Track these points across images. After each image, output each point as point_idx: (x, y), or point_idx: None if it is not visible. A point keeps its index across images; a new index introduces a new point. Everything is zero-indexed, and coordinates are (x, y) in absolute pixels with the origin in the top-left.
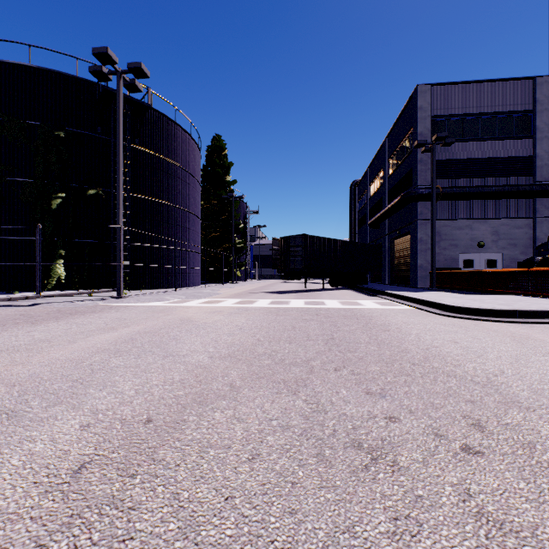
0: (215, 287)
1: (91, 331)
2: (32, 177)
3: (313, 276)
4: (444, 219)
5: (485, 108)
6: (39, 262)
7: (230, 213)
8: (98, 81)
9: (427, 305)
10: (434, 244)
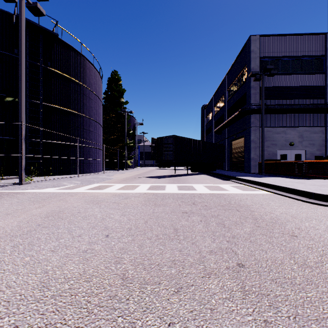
0: (111, 173)
1: None
2: None
3: (180, 165)
4: (268, 126)
5: (294, 53)
6: None
7: (123, 122)
8: (14, 13)
9: (283, 191)
10: (263, 143)
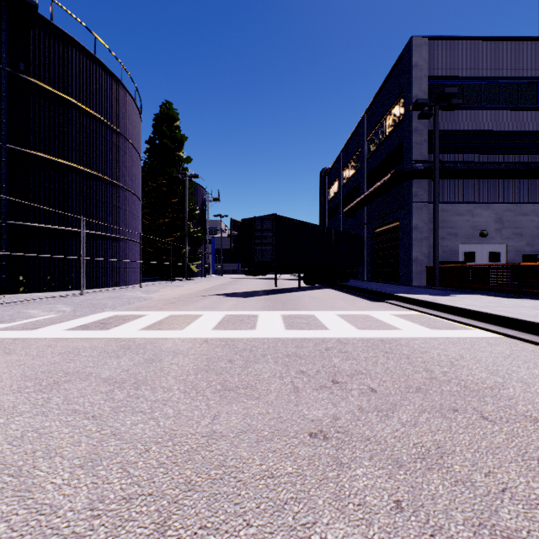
0: (156, 287)
1: None
2: None
3: (285, 272)
4: (443, 202)
5: (487, 71)
6: None
7: (182, 195)
8: None
9: (528, 330)
10: (437, 231)
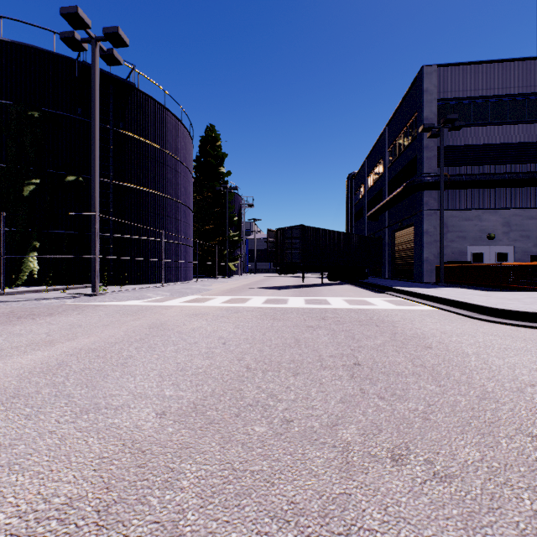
0: (207, 282)
1: (15, 348)
2: (3, 161)
3: (311, 270)
4: (452, 209)
5: (495, 90)
6: (2, 254)
7: (224, 205)
8: (77, 58)
9: (453, 306)
10: (442, 235)
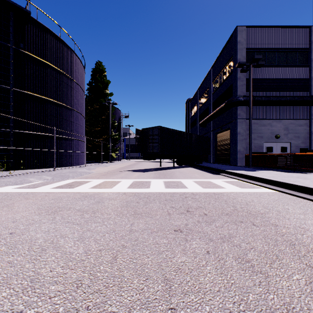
0: (93, 166)
1: None
2: None
3: (166, 158)
4: (254, 118)
5: (280, 45)
6: None
7: (108, 114)
8: None
9: (290, 188)
10: (250, 135)
